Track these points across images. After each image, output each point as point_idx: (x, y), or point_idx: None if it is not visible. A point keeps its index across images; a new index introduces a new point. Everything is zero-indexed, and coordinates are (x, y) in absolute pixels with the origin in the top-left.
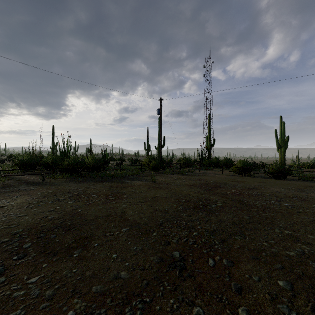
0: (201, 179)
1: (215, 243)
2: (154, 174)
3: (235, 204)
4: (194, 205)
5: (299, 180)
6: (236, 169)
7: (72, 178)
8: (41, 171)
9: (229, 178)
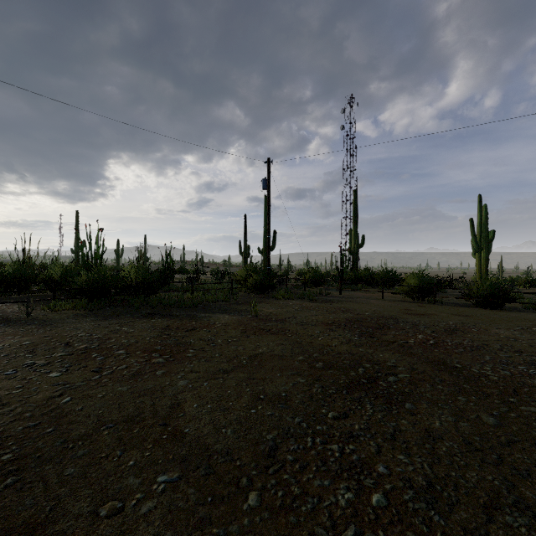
0: (346, 310)
1: None
2: (257, 299)
3: (440, 376)
4: (347, 380)
5: (528, 310)
6: (409, 290)
7: (91, 310)
8: (41, 293)
9: (397, 307)
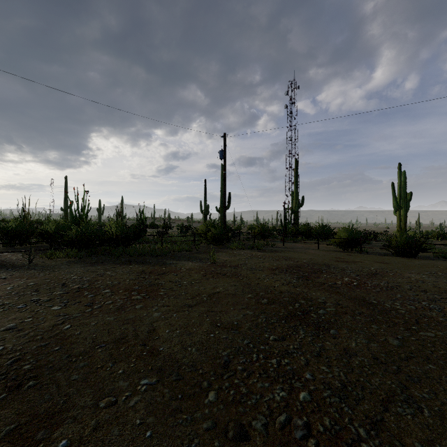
0: (287, 258)
1: (358, 434)
2: (215, 249)
3: (359, 309)
4: (286, 313)
5: (438, 258)
6: (340, 241)
7: (80, 258)
8: (38, 244)
9: (330, 255)
